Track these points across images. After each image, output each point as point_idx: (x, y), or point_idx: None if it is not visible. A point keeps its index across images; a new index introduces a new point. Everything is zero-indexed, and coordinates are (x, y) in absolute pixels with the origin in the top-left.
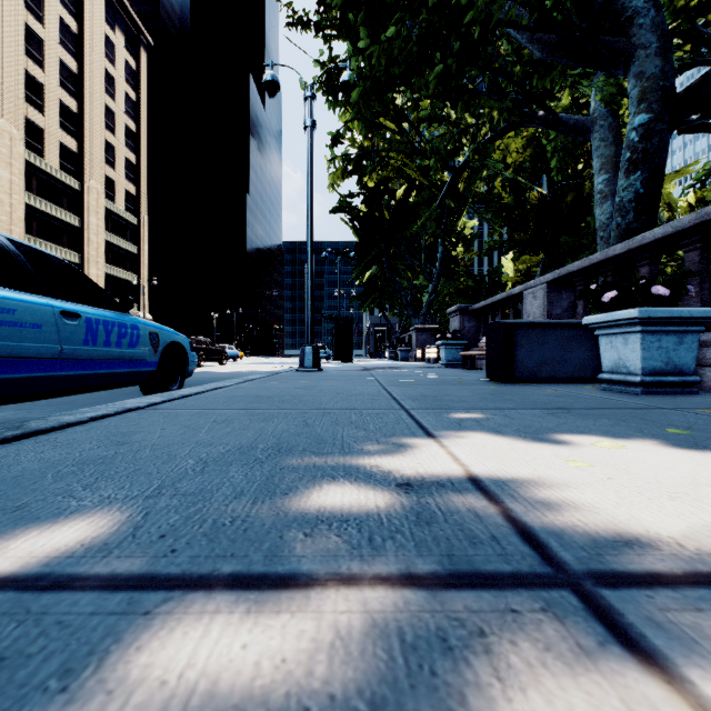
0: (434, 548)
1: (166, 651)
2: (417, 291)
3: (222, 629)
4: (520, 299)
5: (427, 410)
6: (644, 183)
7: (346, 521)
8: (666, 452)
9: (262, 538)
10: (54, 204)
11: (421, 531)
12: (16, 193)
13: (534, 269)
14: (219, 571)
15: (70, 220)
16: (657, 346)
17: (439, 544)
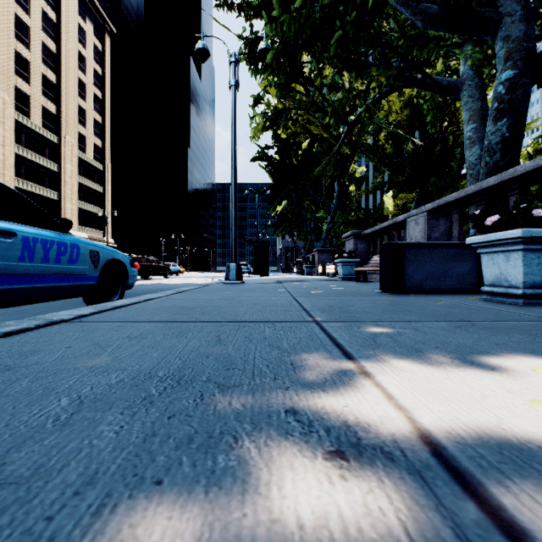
0: None
1: None
2: (318, 221)
3: None
4: (403, 225)
5: (337, 323)
6: (510, 128)
7: None
8: None
9: None
10: (38, 154)
11: None
12: (7, 145)
13: (409, 204)
14: None
15: (50, 166)
16: (537, 262)
17: None
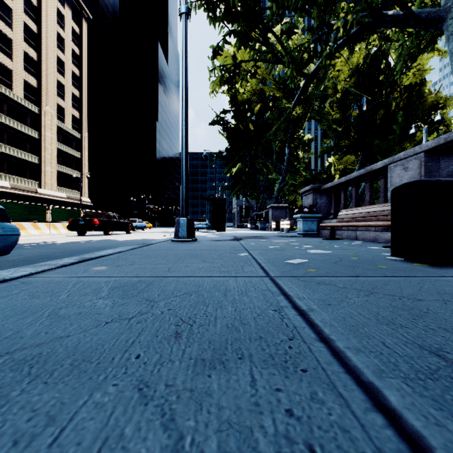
0: None
1: None
2: (269, 183)
3: None
4: (379, 174)
5: None
6: None
7: None
8: None
9: None
10: (20, 122)
11: None
12: None
13: (349, 167)
14: None
15: (31, 133)
16: None
17: None
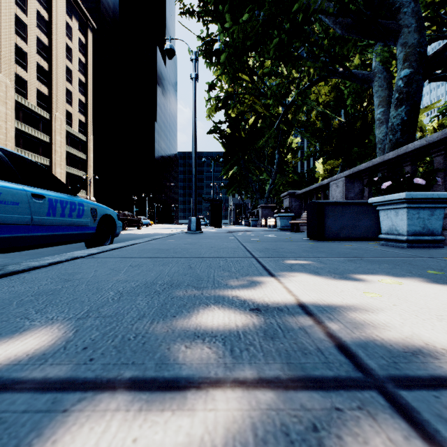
0: (277, 357)
1: (74, 444)
2: (262, 183)
3: (119, 425)
4: (328, 187)
5: (269, 258)
6: (407, 113)
7: (214, 336)
8: (429, 286)
9: (155, 349)
10: (34, 128)
11: (267, 344)
12: (9, 121)
13: (336, 169)
14: (122, 376)
15: (43, 138)
16: (417, 216)
17: (280, 354)
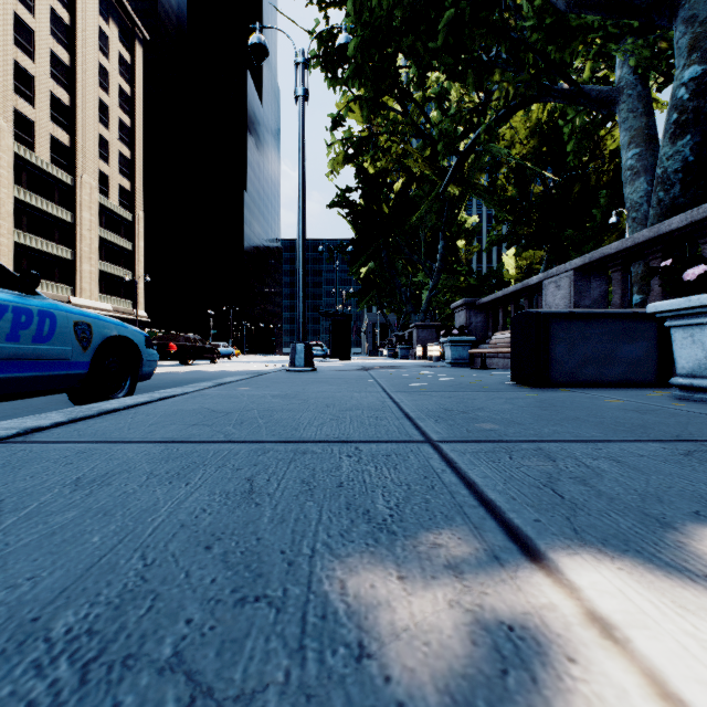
0: None
1: None
2: (416, 288)
3: None
4: (537, 290)
5: (468, 444)
6: (695, 149)
7: None
8: None
9: None
10: (46, 199)
11: None
12: (4, 187)
13: (536, 265)
14: None
15: (62, 215)
16: None
17: None
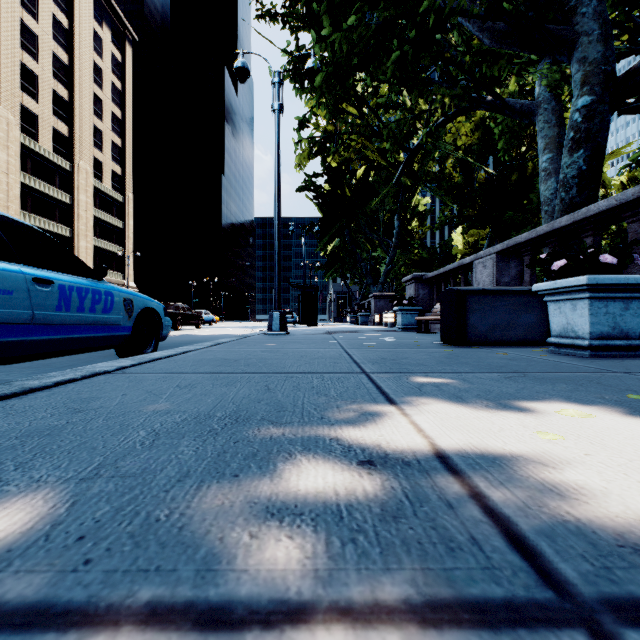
0: (404, 557)
1: None
2: (375, 262)
3: None
4: (470, 268)
5: (387, 374)
6: (587, 161)
7: (299, 515)
8: (636, 422)
9: (199, 540)
10: (47, 183)
11: (387, 530)
12: (12, 173)
13: (482, 242)
14: (134, 597)
15: (62, 197)
16: (604, 311)
17: (409, 551)
